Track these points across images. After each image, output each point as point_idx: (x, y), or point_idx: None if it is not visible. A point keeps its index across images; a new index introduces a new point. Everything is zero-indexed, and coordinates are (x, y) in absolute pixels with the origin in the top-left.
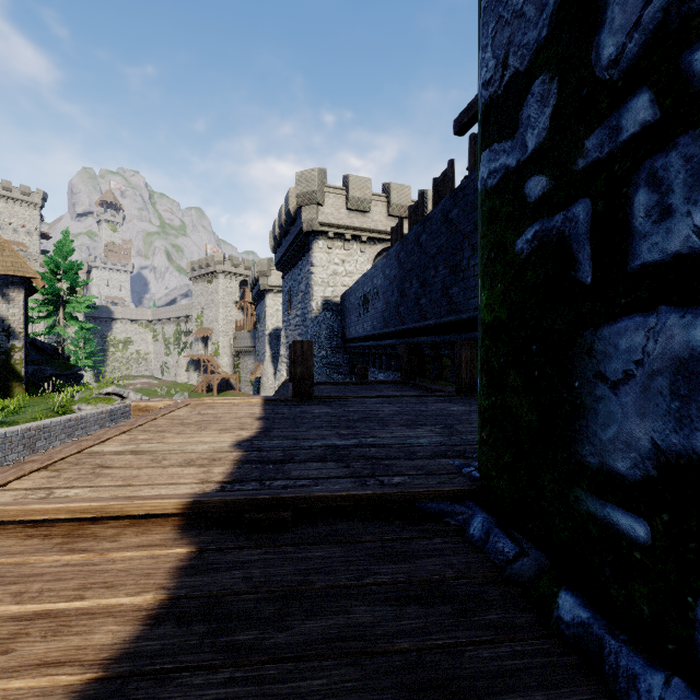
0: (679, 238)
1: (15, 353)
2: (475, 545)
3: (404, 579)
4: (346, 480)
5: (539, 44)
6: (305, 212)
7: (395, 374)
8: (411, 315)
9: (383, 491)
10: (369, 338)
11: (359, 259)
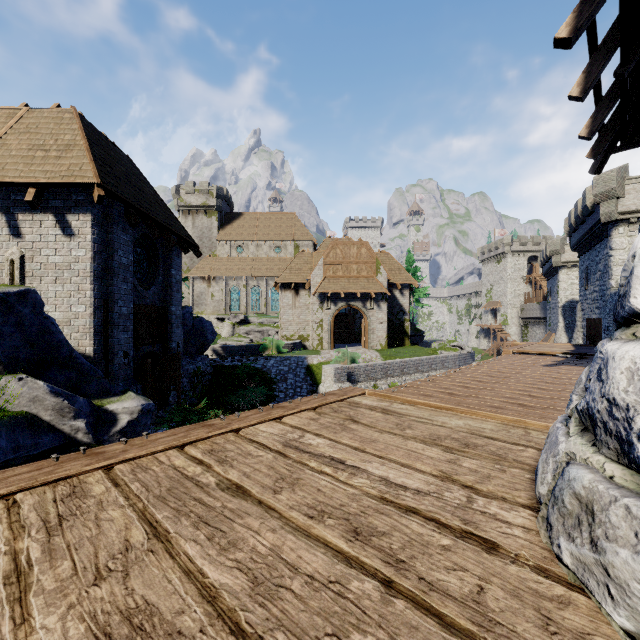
0: None
1: (406, 323)
2: None
3: None
4: None
5: None
6: (603, 207)
7: None
8: None
9: None
10: None
11: None
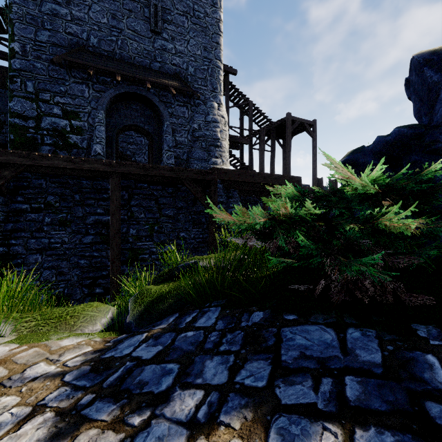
0: (49, 142)
1: None
2: None
3: None
4: None
5: (32, 117)
6: None
7: None
8: None
9: None
10: None
11: None
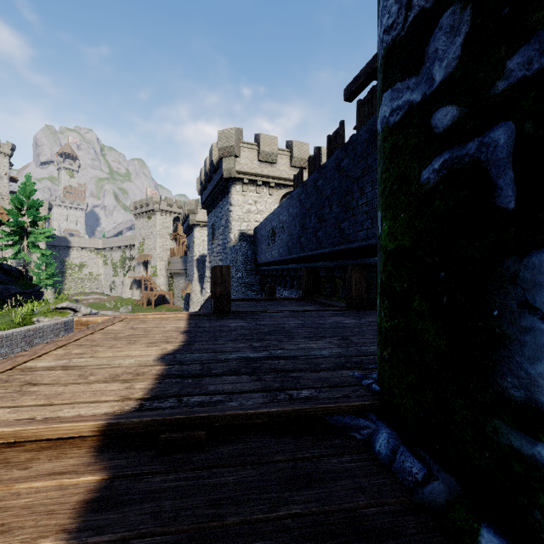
0: None
1: None
2: (382, 462)
3: (317, 508)
4: (258, 395)
5: None
6: (225, 163)
7: (297, 292)
8: (310, 244)
9: (293, 408)
10: (276, 263)
11: (268, 200)
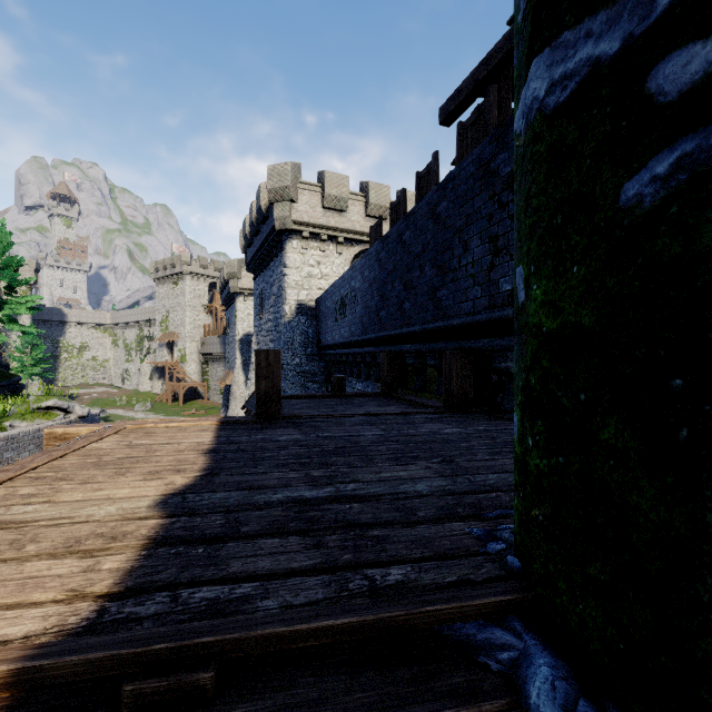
0: None
1: None
2: None
3: None
4: (315, 580)
5: None
6: (278, 209)
7: (374, 384)
8: (393, 321)
9: (377, 615)
10: (346, 345)
11: (335, 261)
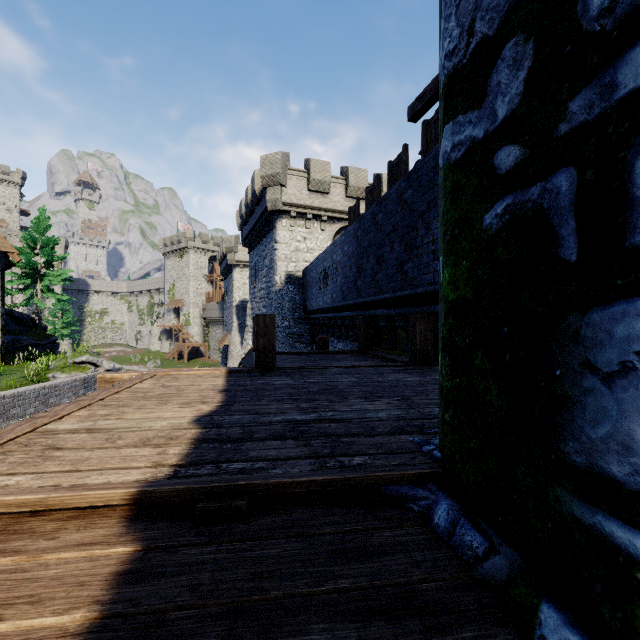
0: None
1: None
2: (440, 536)
3: (367, 583)
4: (305, 462)
5: (511, 4)
6: (269, 193)
7: (353, 344)
8: (368, 289)
9: (343, 476)
10: (328, 310)
11: (319, 237)
